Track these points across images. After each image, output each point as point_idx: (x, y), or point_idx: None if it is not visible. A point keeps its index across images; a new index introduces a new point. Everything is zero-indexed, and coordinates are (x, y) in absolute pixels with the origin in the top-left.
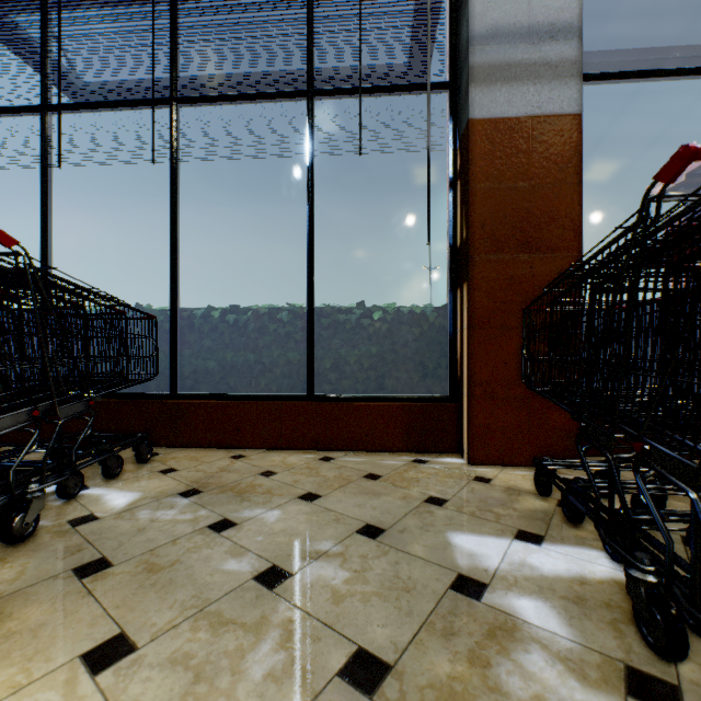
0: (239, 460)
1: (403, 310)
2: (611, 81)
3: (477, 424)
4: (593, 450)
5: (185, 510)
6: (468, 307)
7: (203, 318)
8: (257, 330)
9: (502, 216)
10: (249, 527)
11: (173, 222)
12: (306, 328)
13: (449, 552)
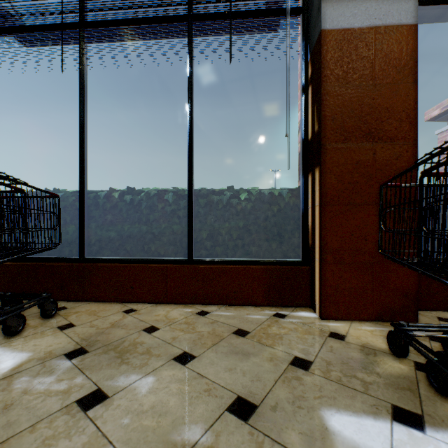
0: (129, 314)
1: (264, 191)
2: (432, 6)
3: (328, 285)
4: (420, 305)
5: (63, 377)
6: (320, 187)
7: (106, 198)
8: (149, 207)
9: (349, 110)
10: (118, 402)
11: (81, 122)
12: (187, 205)
13: (330, 445)
